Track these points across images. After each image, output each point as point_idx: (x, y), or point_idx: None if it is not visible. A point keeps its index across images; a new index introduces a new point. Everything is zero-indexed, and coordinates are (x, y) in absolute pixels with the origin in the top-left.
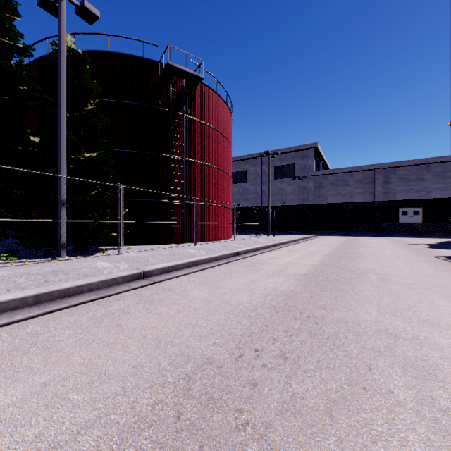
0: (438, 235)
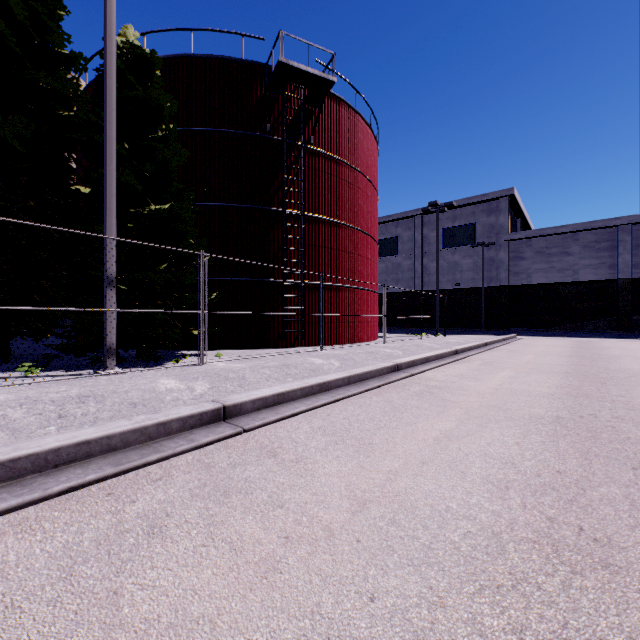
0: None
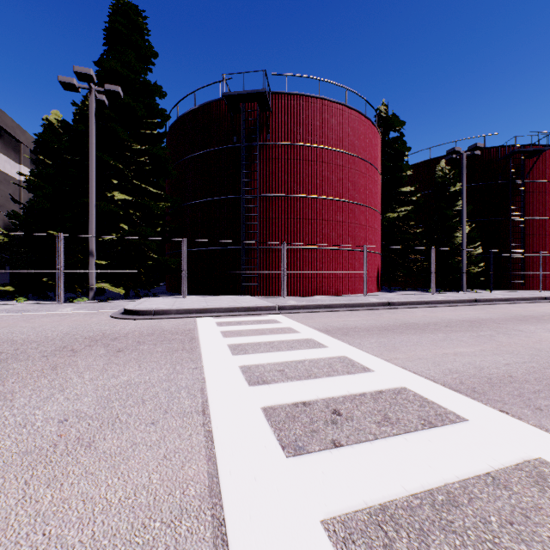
0: None
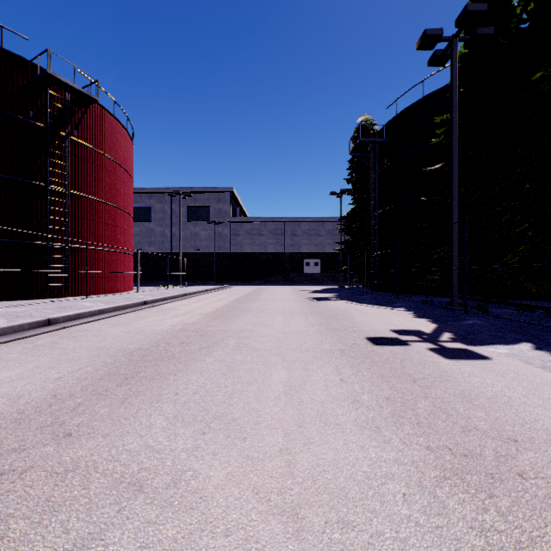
0: (329, 284)
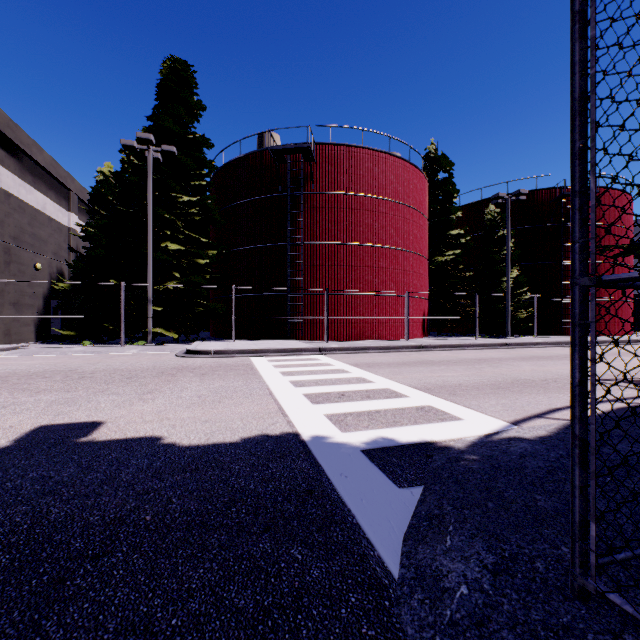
0: None
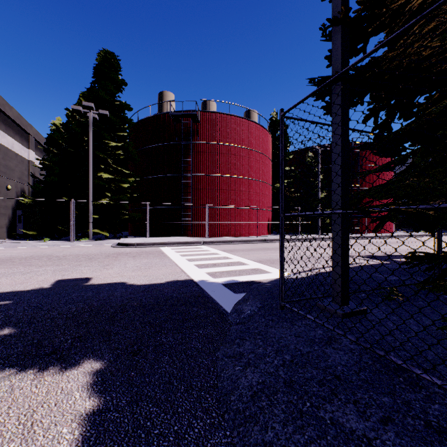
0: None
